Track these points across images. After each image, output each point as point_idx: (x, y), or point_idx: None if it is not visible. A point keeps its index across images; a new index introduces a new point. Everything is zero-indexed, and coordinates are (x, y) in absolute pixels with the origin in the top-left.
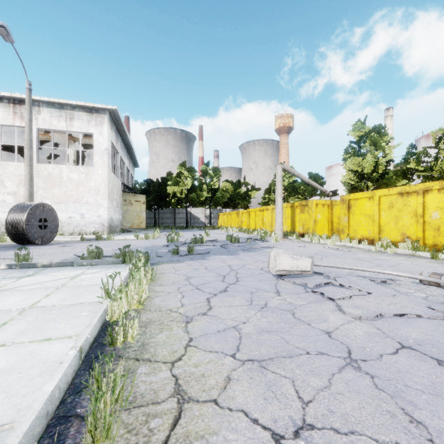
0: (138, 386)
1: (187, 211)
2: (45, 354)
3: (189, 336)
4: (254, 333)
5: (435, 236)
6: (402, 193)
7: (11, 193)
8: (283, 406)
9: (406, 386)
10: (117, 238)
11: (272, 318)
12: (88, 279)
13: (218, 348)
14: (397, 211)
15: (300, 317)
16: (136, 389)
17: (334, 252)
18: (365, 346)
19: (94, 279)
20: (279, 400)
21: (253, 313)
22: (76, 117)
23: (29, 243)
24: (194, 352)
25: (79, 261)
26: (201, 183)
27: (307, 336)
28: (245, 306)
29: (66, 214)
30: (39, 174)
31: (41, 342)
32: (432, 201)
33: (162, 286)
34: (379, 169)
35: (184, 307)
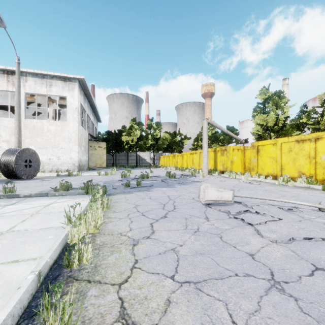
0: (87, 309)
1: (137, 154)
2: (10, 276)
3: (134, 258)
4: (190, 255)
5: (324, 173)
6: (298, 140)
7: (5, 141)
8: None
9: None
10: (84, 175)
11: (204, 241)
12: (58, 207)
13: (159, 270)
14: (294, 154)
15: (227, 240)
16: (85, 313)
17: (248, 185)
18: (284, 268)
19: (62, 207)
20: None
21: (188, 236)
22: (54, 84)
23: (17, 178)
24: (139, 274)
25: (52, 193)
26: (147, 134)
27: (234, 258)
28: (181, 230)
29: (47, 156)
30: (26, 127)
31: (9, 264)
32: (322, 146)
33: (115, 213)
34: (279, 123)
35: (132, 231)
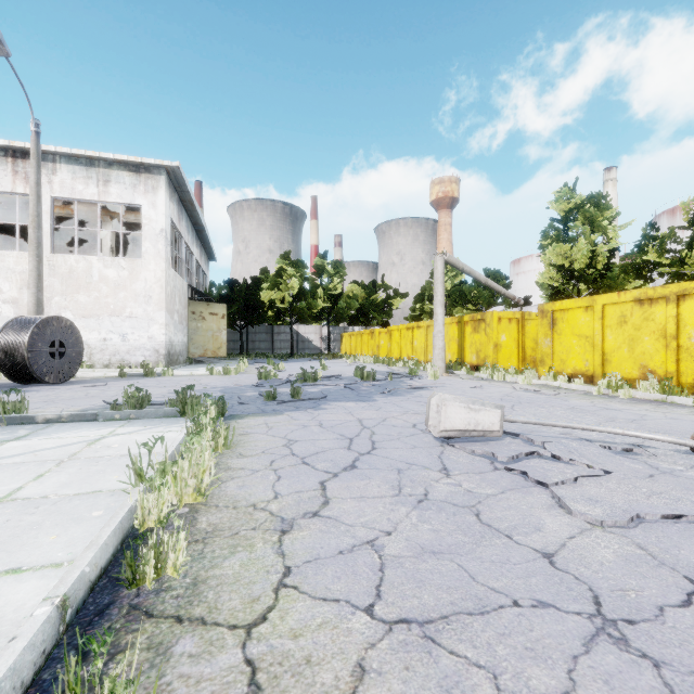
0: (171, 689)
1: (293, 329)
2: None
3: (284, 564)
4: (409, 556)
5: None
6: (640, 299)
7: (9, 300)
8: None
9: None
10: (179, 374)
11: (440, 522)
12: (118, 444)
13: (339, 592)
14: (632, 329)
15: (491, 521)
16: None
17: (532, 397)
18: (624, 587)
19: (127, 444)
20: None
21: (404, 512)
22: (114, 179)
23: (34, 381)
24: (293, 602)
25: (107, 413)
26: (314, 286)
27: (509, 564)
28: (388, 497)
29: (99, 334)
30: (55, 270)
31: None
32: (692, 313)
33: (244, 459)
34: (597, 263)
35: (280, 500)
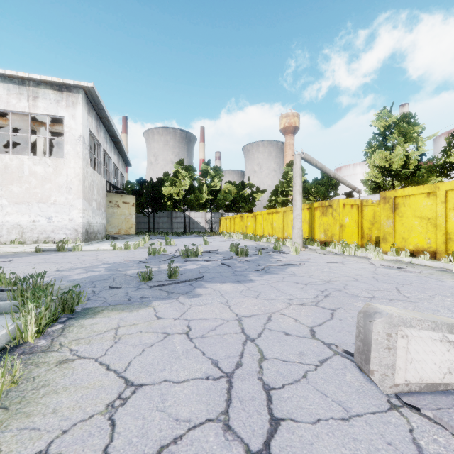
0: None
1: (186, 215)
2: None
3: None
4: None
5: None
6: None
7: None
8: None
9: None
10: (87, 249)
11: None
12: None
13: None
14: None
15: None
16: None
17: (401, 275)
18: None
19: None
20: None
21: None
22: (41, 96)
23: None
24: None
25: None
26: (201, 184)
27: None
28: None
29: (29, 217)
30: None
31: None
32: None
33: None
34: (410, 165)
35: None
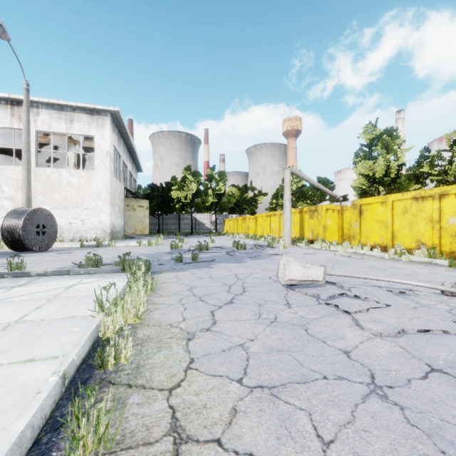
0: (128, 420)
1: (192, 216)
2: (25, 379)
3: (190, 357)
4: (264, 352)
5: (452, 242)
6: (416, 197)
7: (9, 198)
8: (299, 448)
9: (444, 421)
10: (119, 245)
11: (283, 334)
12: (84, 289)
13: (222, 371)
14: (411, 216)
15: (314, 333)
16: (125, 425)
17: (346, 260)
18: (389, 369)
19: (90, 289)
20: (294, 440)
21: (262, 328)
22: (76, 119)
23: (26, 250)
24: (195, 377)
25: (76, 270)
26: (206, 188)
27: (323, 357)
28: (252, 320)
29: (66, 219)
30: (38, 178)
31: (22, 364)
32: (449, 206)
33: (163, 298)
34: (390, 173)
35: (186, 322)
